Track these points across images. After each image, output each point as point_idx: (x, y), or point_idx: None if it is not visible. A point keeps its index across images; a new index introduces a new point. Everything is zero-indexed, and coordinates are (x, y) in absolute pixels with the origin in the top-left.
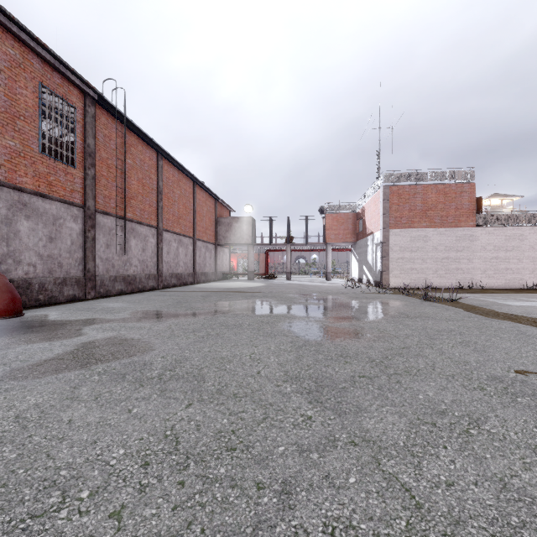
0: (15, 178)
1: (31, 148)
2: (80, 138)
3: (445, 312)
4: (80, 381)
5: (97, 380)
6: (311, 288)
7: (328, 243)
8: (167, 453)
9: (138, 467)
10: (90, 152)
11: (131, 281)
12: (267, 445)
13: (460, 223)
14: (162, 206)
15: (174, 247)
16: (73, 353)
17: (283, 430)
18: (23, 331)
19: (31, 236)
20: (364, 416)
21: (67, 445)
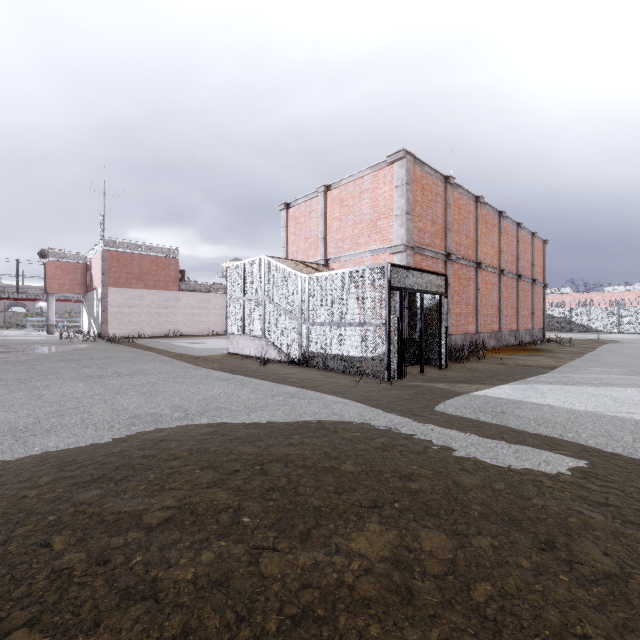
0: None
1: None
2: None
3: (108, 347)
4: None
5: None
6: (17, 341)
7: (50, 293)
8: None
9: None
10: None
11: None
12: None
13: (168, 287)
14: None
15: None
16: None
17: None
18: None
19: None
20: None
21: None
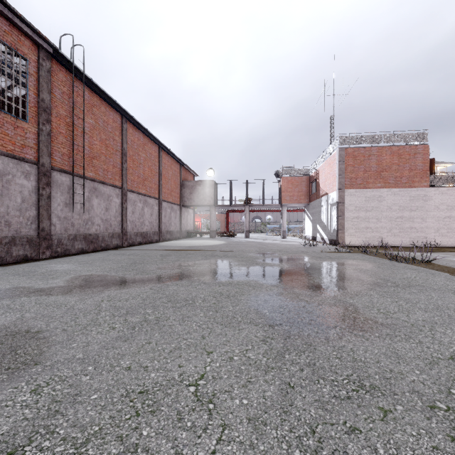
0: None
1: None
2: (33, 92)
3: (434, 278)
4: None
5: None
6: (270, 246)
7: (283, 204)
8: None
9: None
10: (44, 107)
11: (93, 240)
12: None
13: (413, 184)
14: (126, 168)
15: (139, 207)
16: None
17: None
18: None
19: None
20: None
21: None
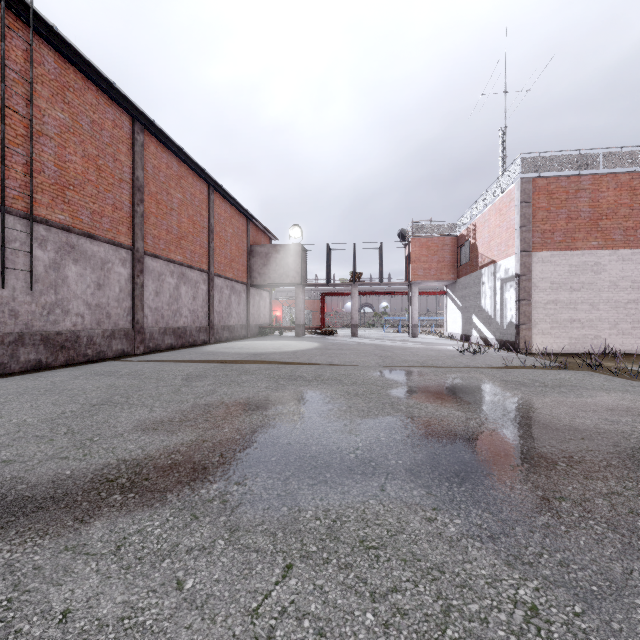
0: None
1: None
2: None
3: None
4: None
5: None
6: (399, 353)
7: (413, 282)
8: None
9: None
10: None
11: (65, 343)
12: None
13: None
14: (143, 213)
15: (169, 284)
16: None
17: None
18: None
19: None
20: None
21: None
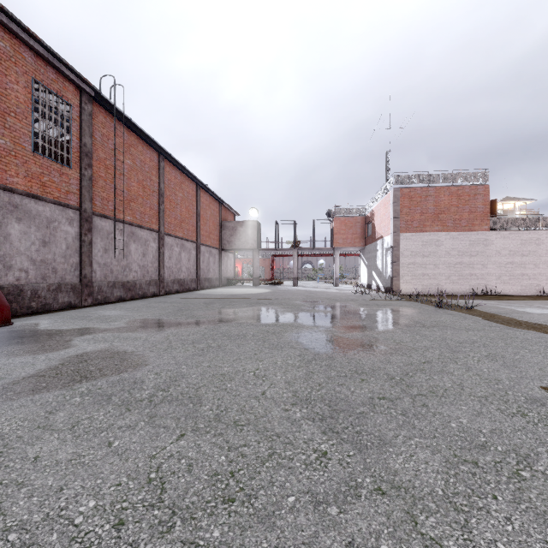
0: (5, 178)
1: (23, 146)
2: (76, 137)
3: (463, 321)
4: (59, 404)
5: (78, 403)
6: (319, 294)
7: (336, 248)
8: (148, 506)
9: (110, 528)
10: (86, 151)
11: (130, 287)
12: (273, 493)
13: (474, 227)
14: (163, 209)
15: (176, 251)
16: (57, 369)
17: (292, 471)
18: (7, 343)
19: (23, 239)
20: (390, 452)
21: (26, 493)
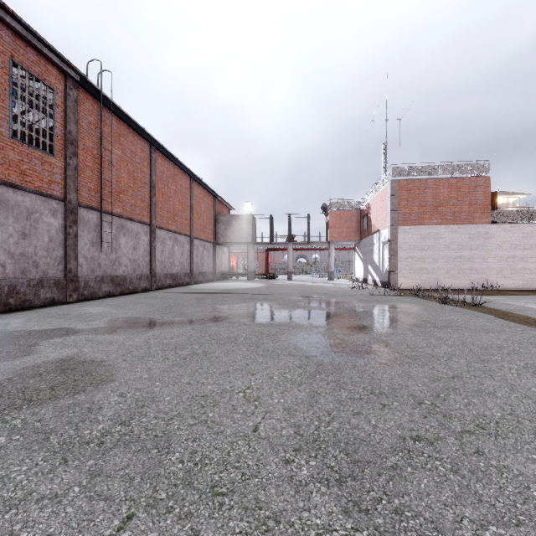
0: None
1: None
2: (60, 124)
3: (476, 320)
4: None
5: (0, 447)
6: (315, 289)
7: (331, 242)
8: None
9: None
10: (71, 139)
11: (120, 282)
12: None
13: (474, 220)
14: (155, 202)
15: (168, 245)
16: None
17: None
18: None
19: None
20: None
21: None
